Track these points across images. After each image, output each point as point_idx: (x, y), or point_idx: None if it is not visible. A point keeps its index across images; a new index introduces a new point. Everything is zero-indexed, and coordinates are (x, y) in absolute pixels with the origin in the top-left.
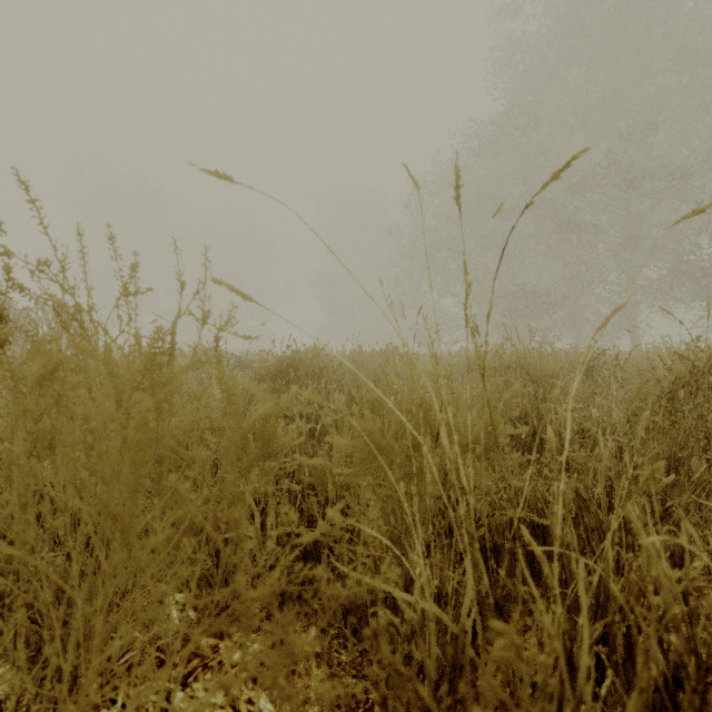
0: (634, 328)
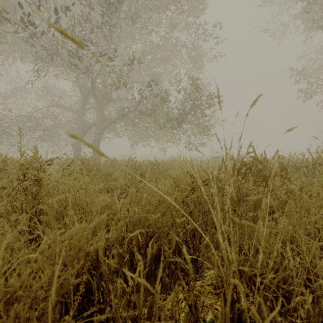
0: None
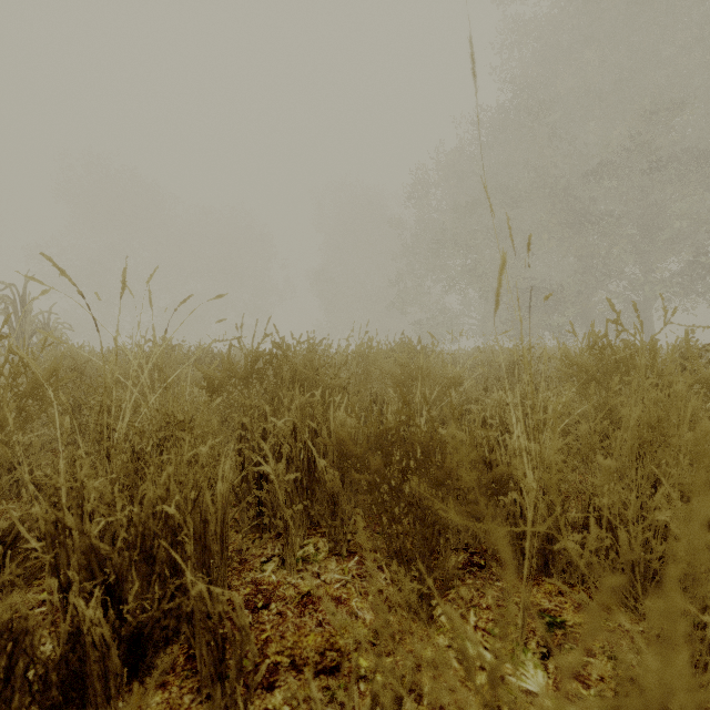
0: (649, 325)
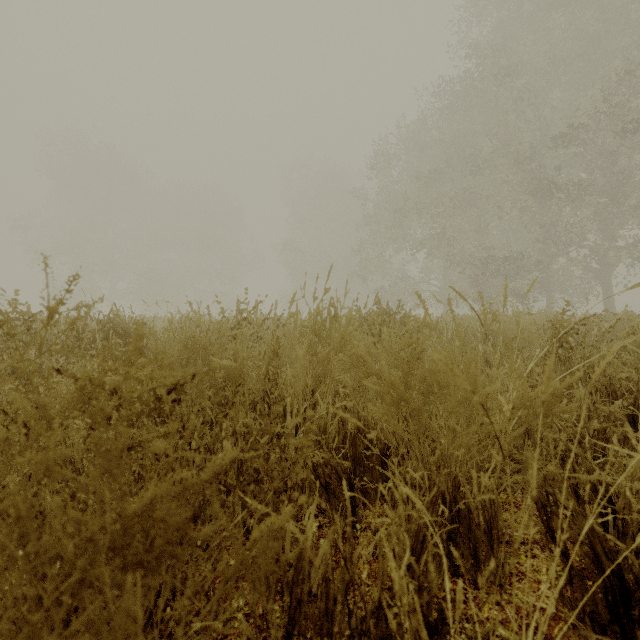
0: (608, 292)
